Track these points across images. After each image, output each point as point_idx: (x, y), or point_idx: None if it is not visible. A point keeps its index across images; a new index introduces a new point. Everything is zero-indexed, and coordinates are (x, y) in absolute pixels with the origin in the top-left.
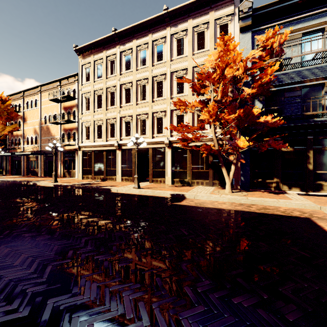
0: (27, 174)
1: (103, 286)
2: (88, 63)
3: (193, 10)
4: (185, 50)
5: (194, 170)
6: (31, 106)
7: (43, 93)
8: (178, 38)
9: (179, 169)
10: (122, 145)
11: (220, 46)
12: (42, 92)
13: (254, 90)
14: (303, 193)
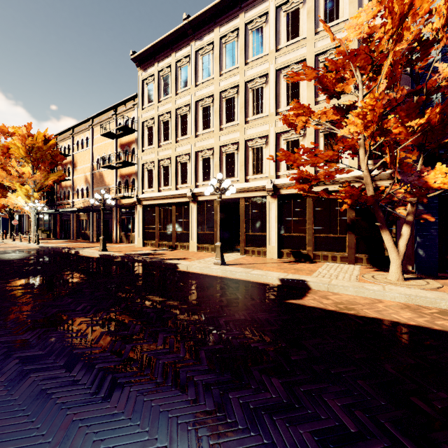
0: (78, 238)
1: None
2: (150, 76)
3: None
4: (302, 28)
5: (319, 235)
6: (82, 147)
7: (95, 127)
8: (288, 11)
9: (291, 233)
10: (199, 195)
11: None
12: (94, 126)
13: None
14: None
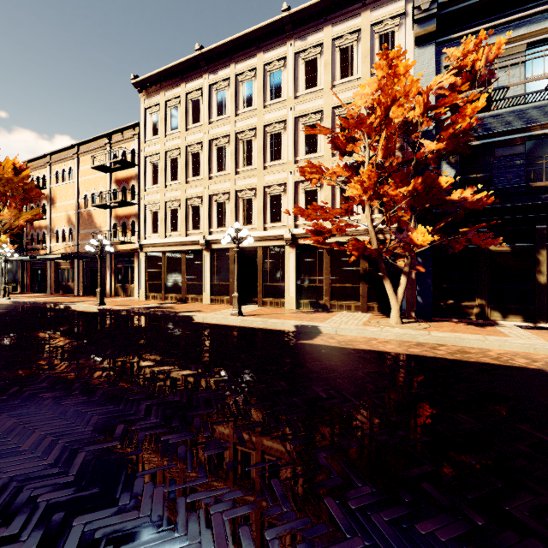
0: (57, 291)
1: (175, 493)
2: (155, 105)
3: (333, 11)
4: (320, 79)
5: (336, 285)
6: (62, 179)
7: (81, 156)
8: (307, 59)
9: (309, 284)
10: (213, 242)
11: (382, 68)
12: (80, 155)
13: (441, 145)
14: (528, 326)
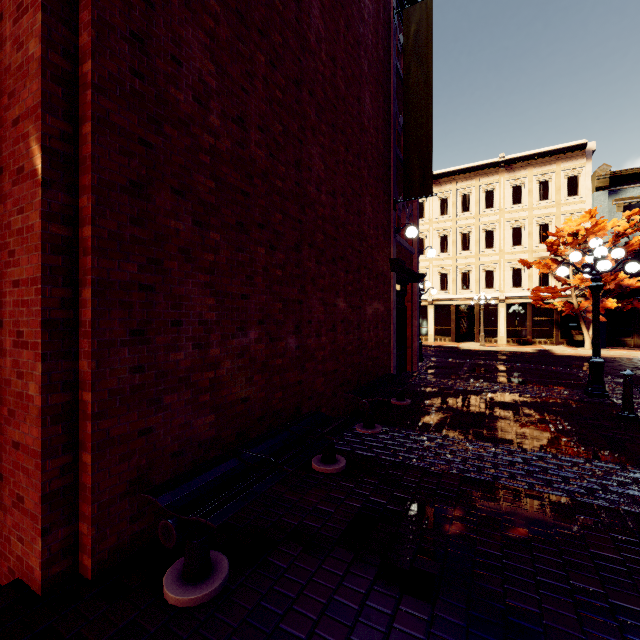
0: None
1: None
2: None
3: (535, 159)
4: (524, 199)
5: (536, 329)
6: None
7: None
8: (513, 185)
9: (515, 328)
10: (438, 300)
11: (586, 217)
12: None
13: None
14: None
